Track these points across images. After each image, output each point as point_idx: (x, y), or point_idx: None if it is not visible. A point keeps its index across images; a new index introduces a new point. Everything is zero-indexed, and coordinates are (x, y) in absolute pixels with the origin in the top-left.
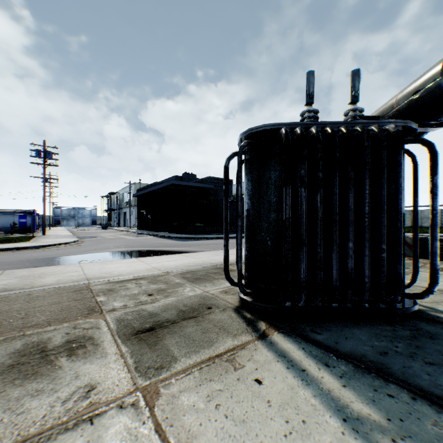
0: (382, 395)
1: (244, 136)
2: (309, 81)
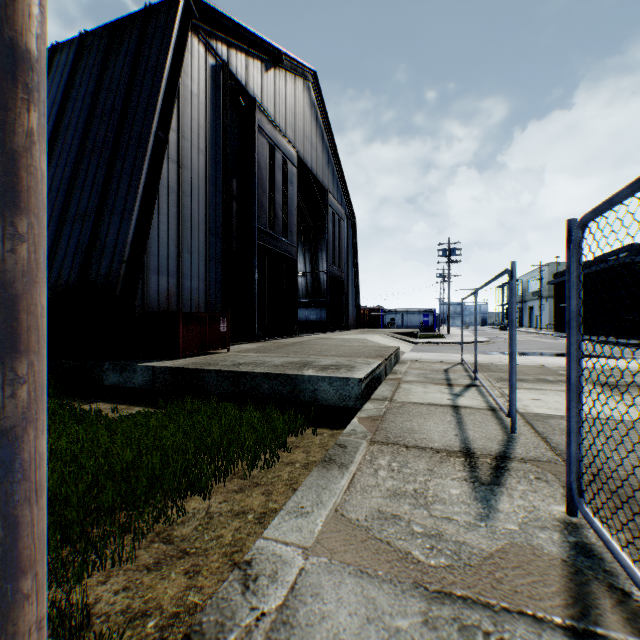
0: None
1: None
2: None
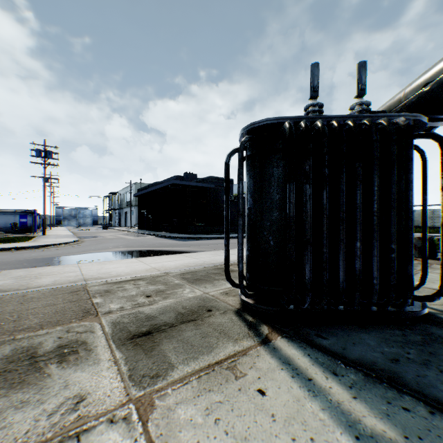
0: (397, 408)
1: (246, 131)
2: (313, 73)
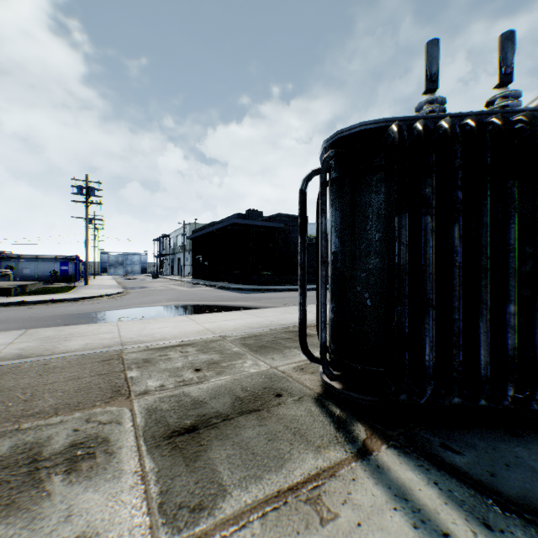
0: None
1: (330, 143)
2: (430, 55)
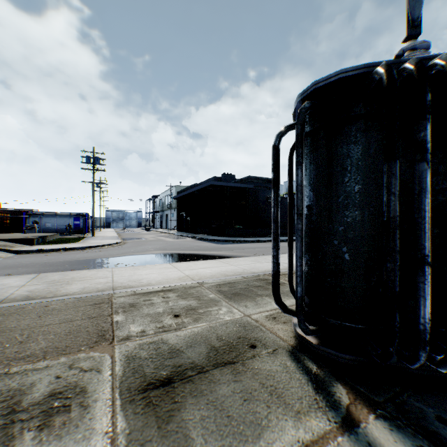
0: None
1: (305, 96)
2: None
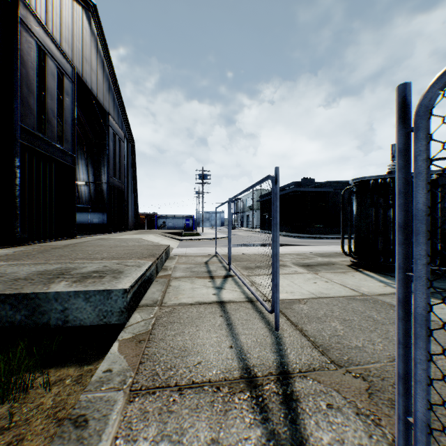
0: None
1: (352, 181)
2: (391, 149)
